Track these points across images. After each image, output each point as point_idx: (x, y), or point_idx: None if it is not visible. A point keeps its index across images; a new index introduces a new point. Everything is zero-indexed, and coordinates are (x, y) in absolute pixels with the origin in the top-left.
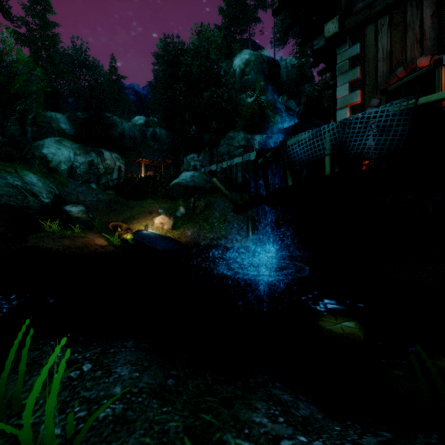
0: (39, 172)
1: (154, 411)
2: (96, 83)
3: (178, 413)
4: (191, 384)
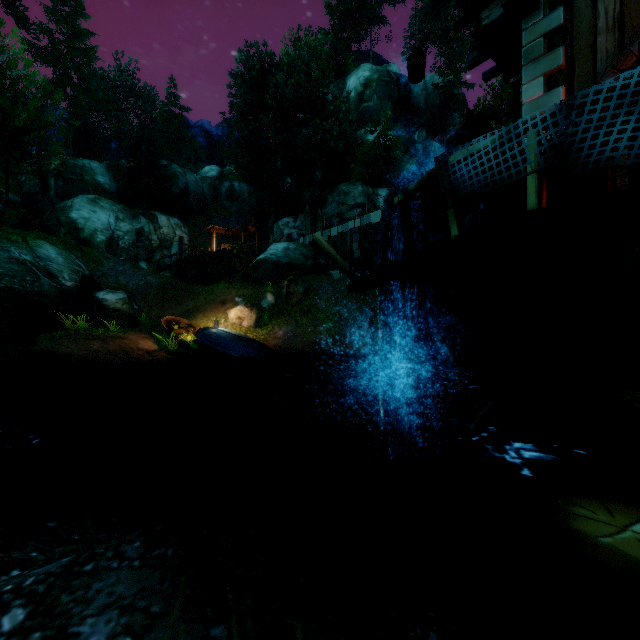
0: (60, 242)
1: None
2: (150, 118)
3: None
4: None
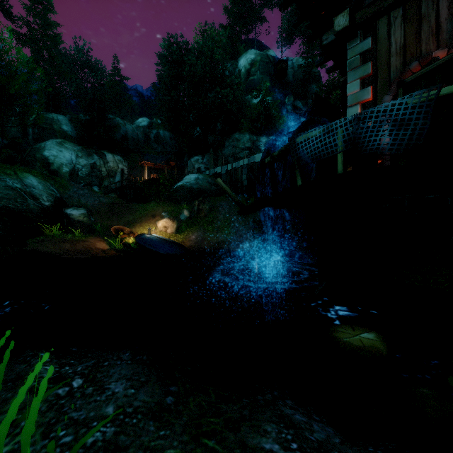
0: (39, 174)
1: (149, 435)
2: (99, 84)
3: (177, 437)
4: (193, 402)
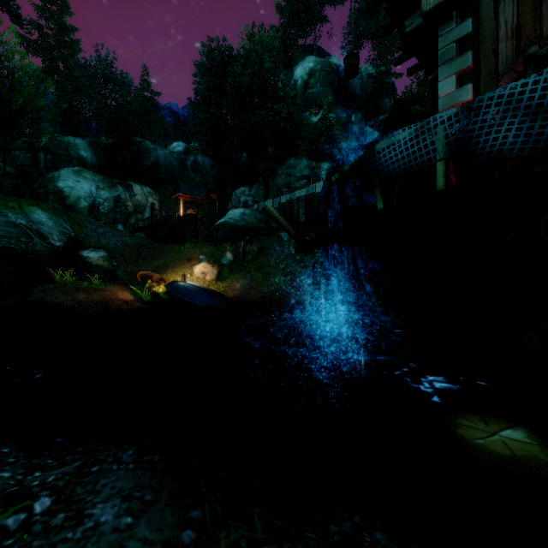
0: (50, 208)
1: None
2: (125, 101)
3: None
4: (225, 539)
